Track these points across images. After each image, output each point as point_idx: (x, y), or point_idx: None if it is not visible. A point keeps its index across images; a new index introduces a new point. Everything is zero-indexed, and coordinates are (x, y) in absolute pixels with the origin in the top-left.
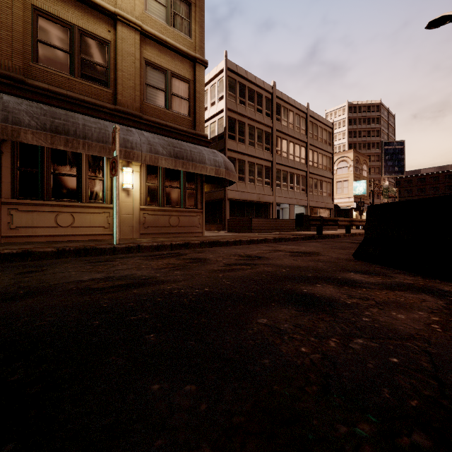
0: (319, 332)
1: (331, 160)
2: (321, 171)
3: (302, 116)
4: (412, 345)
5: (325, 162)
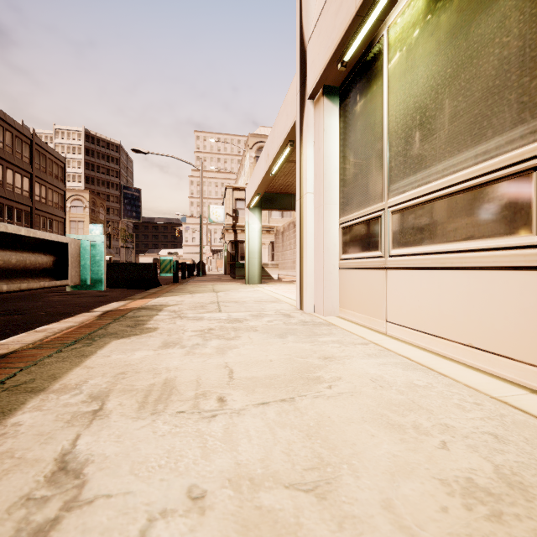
0: (67, 293)
1: (64, 198)
2: (52, 208)
3: (26, 141)
4: (84, 292)
5: (56, 199)
